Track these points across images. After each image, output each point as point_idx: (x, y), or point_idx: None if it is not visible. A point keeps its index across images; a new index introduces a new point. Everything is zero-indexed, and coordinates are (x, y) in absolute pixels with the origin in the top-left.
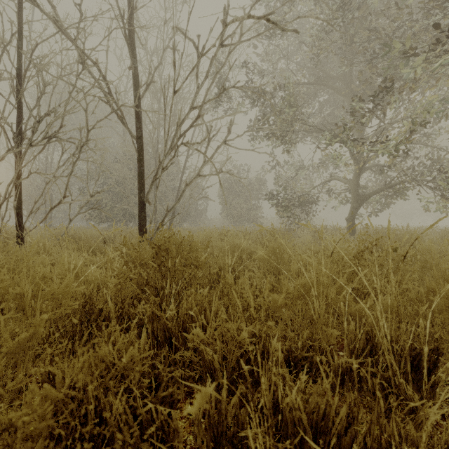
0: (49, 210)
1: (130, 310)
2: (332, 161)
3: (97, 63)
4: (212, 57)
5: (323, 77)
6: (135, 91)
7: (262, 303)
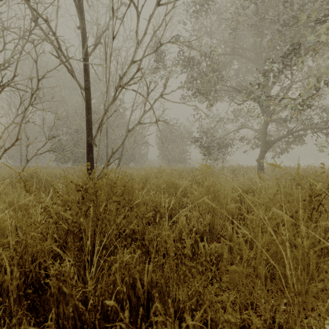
0: (3, 152)
1: (41, 272)
2: (247, 113)
3: (47, 20)
4: (150, 16)
5: (238, 49)
6: (83, 48)
7: (202, 250)
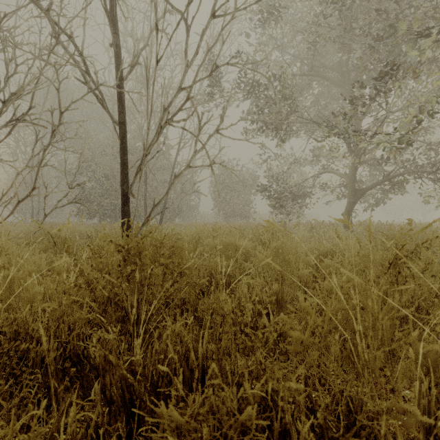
0: (16, 204)
1: (80, 344)
2: (329, 153)
3: (72, 36)
4: (203, 30)
5: (318, 68)
6: (117, 71)
7: (267, 323)
